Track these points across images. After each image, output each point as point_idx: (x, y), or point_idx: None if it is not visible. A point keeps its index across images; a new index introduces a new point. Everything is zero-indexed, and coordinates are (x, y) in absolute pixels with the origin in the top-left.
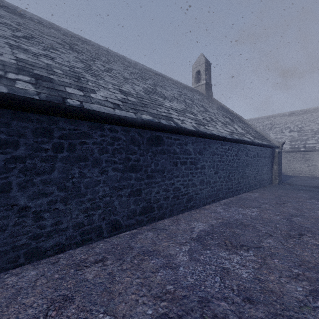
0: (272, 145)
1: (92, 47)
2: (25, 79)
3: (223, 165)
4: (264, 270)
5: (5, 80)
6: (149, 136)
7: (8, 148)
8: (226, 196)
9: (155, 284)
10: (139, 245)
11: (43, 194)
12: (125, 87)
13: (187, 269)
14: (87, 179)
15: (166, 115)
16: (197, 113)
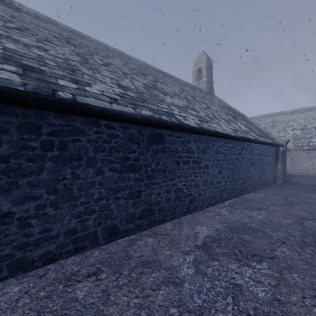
0: (276, 144)
1: (91, 43)
2: (11, 69)
3: (226, 164)
4: (283, 288)
5: None
6: (149, 134)
7: None
8: (229, 197)
9: (156, 306)
10: (138, 254)
11: (29, 198)
12: (124, 82)
13: (193, 286)
14: (81, 180)
15: (168, 111)
16: (199, 110)
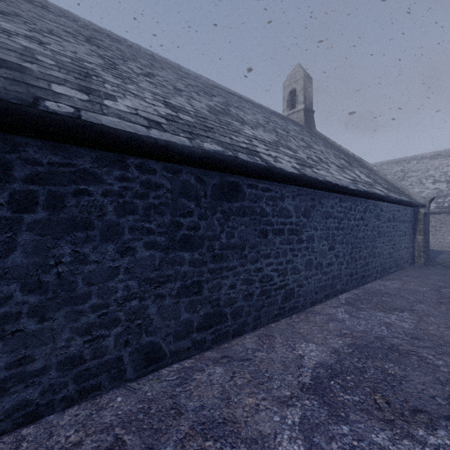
0: (415, 203)
1: (128, 48)
2: None
3: (342, 235)
4: None
5: None
6: (216, 183)
7: None
8: (346, 287)
9: None
10: (195, 403)
11: None
12: (175, 101)
13: None
14: (91, 265)
15: (248, 148)
16: (297, 149)
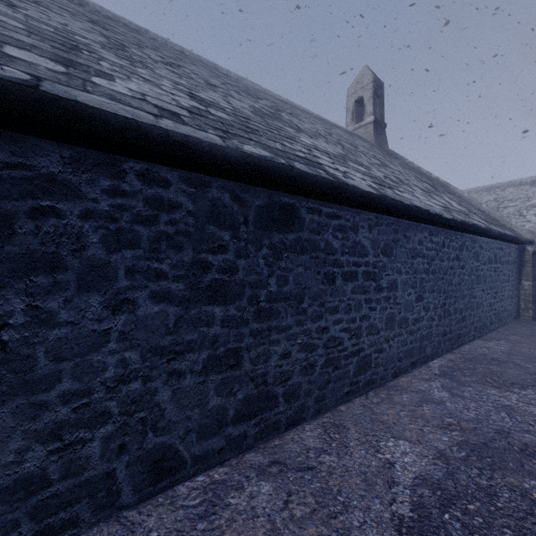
0: (521, 238)
1: (151, 41)
2: None
3: (432, 281)
4: None
5: None
6: (262, 204)
7: None
8: (438, 351)
9: None
10: None
11: None
12: (206, 95)
13: None
14: (60, 329)
15: (306, 158)
16: (370, 166)
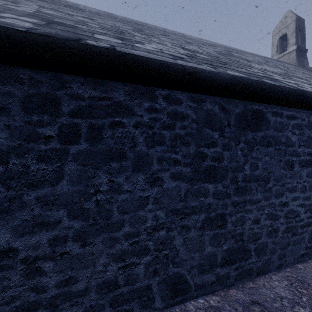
0: None
1: (148, 28)
2: (29, 20)
3: None
4: None
5: None
6: (240, 112)
7: None
8: None
9: None
10: None
11: (41, 225)
12: (189, 47)
13: None
14: (124, 194)
15: (266, 76)
16: (308, 79)
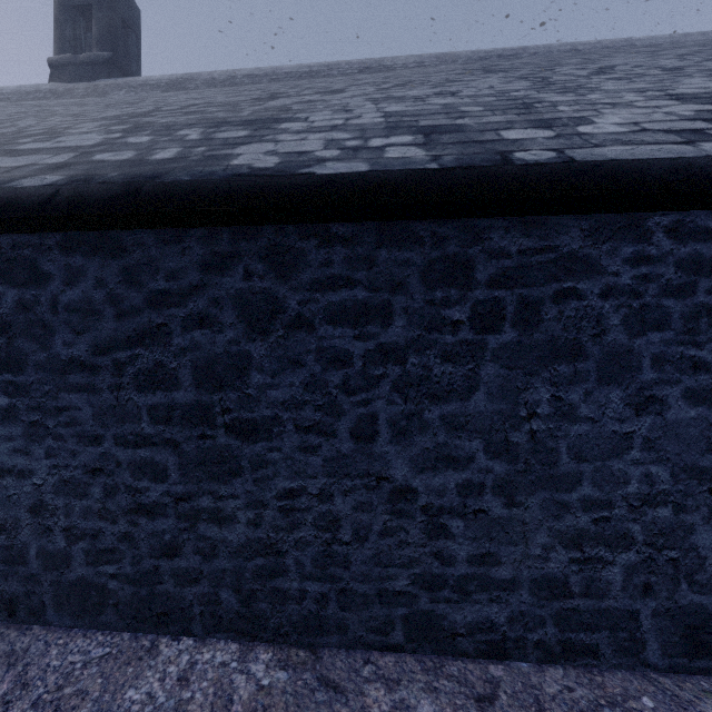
0: None
1: (533, 58)
2: (403, 141)
3: None
4: None
5: (365, 152)
6: None
7: (369, 323)
8: None
9: None
10: None
11: (446, 459)
12: (687, 87)
13: None
14: (580, 425)
15: None
16: None
